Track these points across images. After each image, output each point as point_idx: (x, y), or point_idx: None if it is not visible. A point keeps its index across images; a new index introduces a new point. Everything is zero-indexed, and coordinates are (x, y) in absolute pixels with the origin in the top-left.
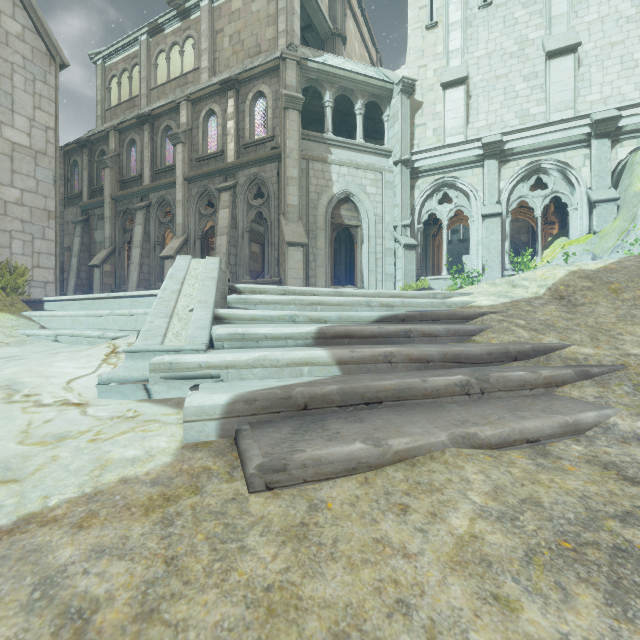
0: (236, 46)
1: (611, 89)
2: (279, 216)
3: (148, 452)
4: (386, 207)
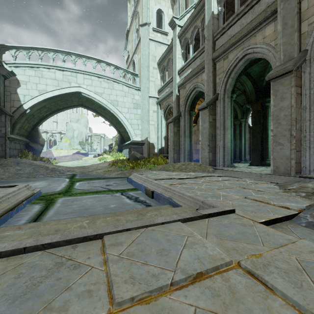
0: None
1: (61, 128)
2: None
3: None
4: None
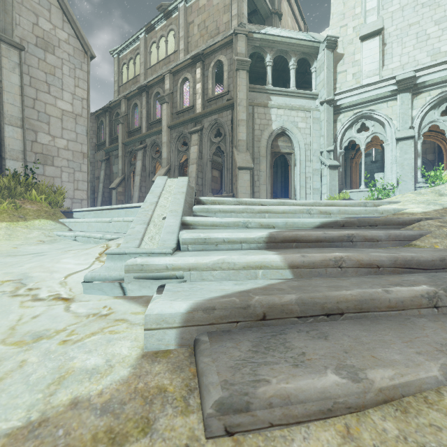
0: (202, 31)
1: None
2: (232, 149)
3: (108, 361)
4: (314, 137)
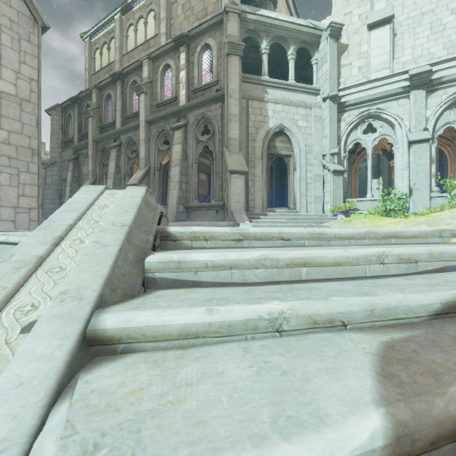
0: (187, 12)
1: None
2: (222, 149)
3: None
4: (315, 138)
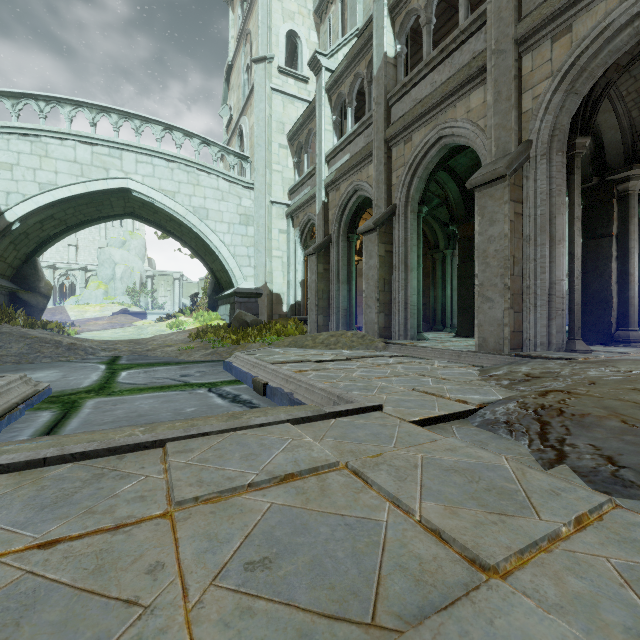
0: None
1: (86, 258)
2: None
3: None
4: None
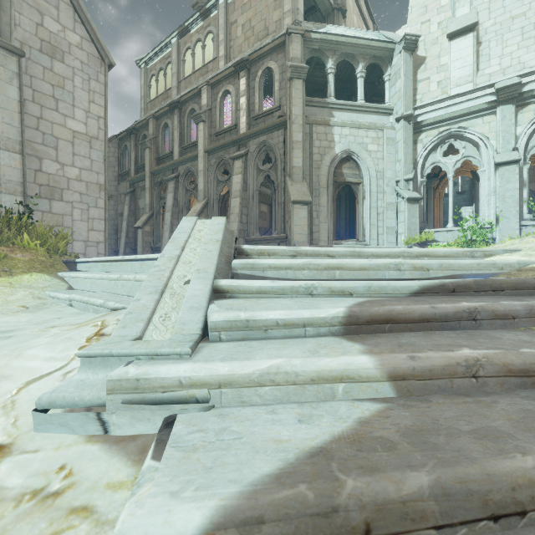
0: (247, 33)
1: None
2: (285, 178)
3: None
4: (387, 163)
